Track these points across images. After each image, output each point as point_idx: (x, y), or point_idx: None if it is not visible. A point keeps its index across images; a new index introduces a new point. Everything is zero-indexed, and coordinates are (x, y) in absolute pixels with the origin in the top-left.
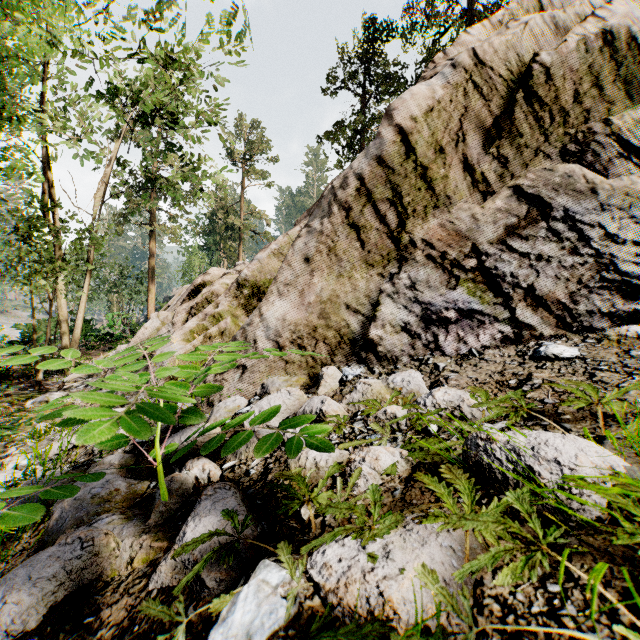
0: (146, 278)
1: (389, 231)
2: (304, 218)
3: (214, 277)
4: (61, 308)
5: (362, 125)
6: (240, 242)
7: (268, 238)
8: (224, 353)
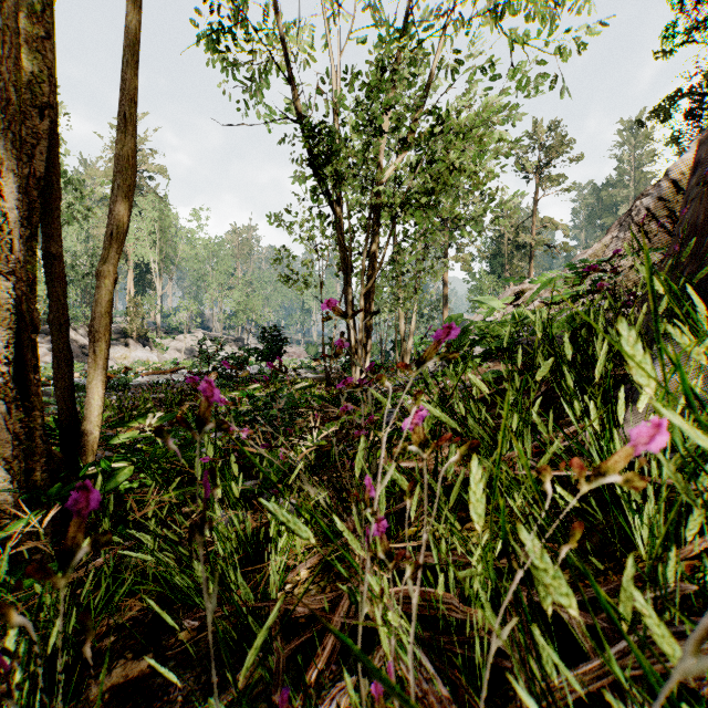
0: (439, 306)
1: (666, 231)
2: (614, 227)
3: (530, 285)
4: (401, 326)
5: (705, 86)
6: (530, 260)
7: (564, 250)
8: (582, 286)
